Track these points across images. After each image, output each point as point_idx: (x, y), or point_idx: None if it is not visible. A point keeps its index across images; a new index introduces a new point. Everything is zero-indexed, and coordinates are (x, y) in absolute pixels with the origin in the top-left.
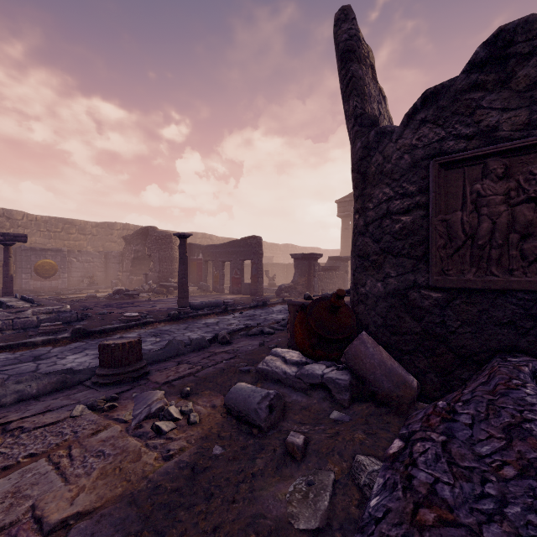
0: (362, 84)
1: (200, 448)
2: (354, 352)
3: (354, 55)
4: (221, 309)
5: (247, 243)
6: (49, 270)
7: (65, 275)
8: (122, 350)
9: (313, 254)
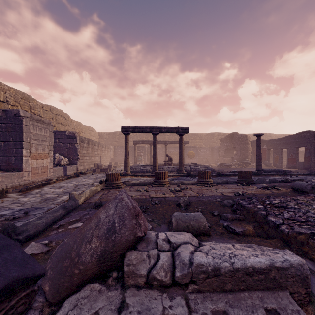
0: None
1: (283, 193)
2: None
3: None
4: (281, 173)
5: (301, 136)
6: (192, 155)
7: (197, 157)
8: (246, 173)
9: None
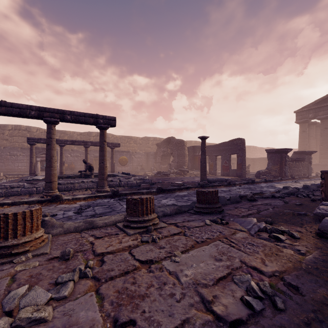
0: None
1: (323, 253)
2: None
3: None
4: (226, 183)
5: (234, 143)
6: (124, 162)
7: (131, 164)
8: (211, 194)
9: (285, 149)
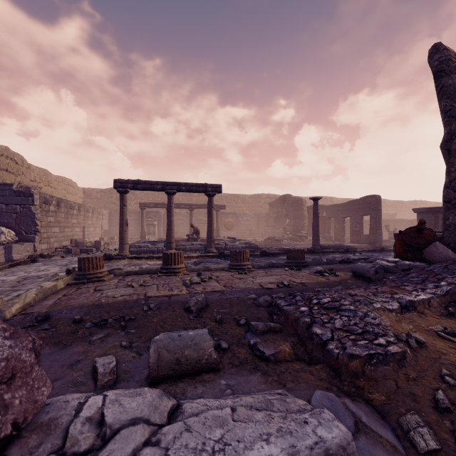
0: (451, 88)
1: (342, 280)
2: (428, 251)
3: (444, 73)
4: (343, 249)
5: (366, 201)
6: (230, 225)
7: (238, 228)
8: (297, 252)
9: (440, 208)
